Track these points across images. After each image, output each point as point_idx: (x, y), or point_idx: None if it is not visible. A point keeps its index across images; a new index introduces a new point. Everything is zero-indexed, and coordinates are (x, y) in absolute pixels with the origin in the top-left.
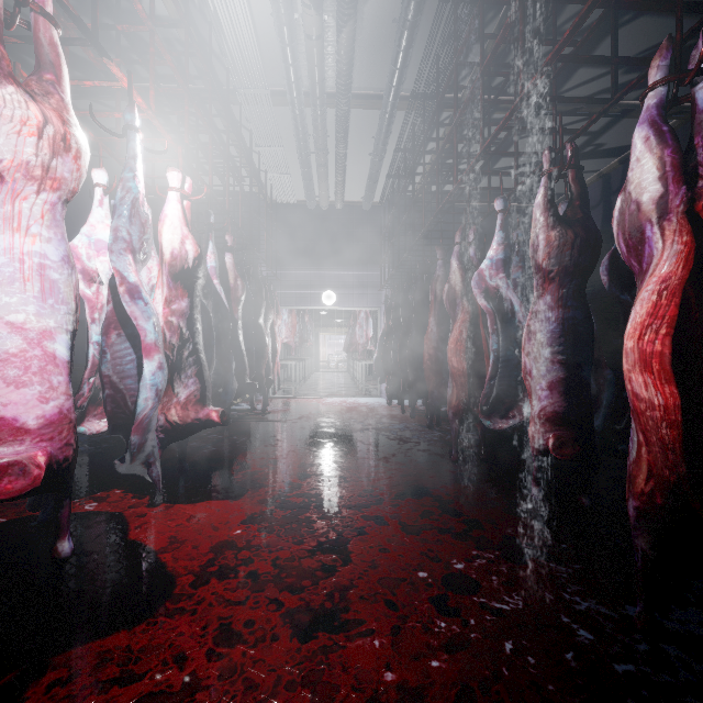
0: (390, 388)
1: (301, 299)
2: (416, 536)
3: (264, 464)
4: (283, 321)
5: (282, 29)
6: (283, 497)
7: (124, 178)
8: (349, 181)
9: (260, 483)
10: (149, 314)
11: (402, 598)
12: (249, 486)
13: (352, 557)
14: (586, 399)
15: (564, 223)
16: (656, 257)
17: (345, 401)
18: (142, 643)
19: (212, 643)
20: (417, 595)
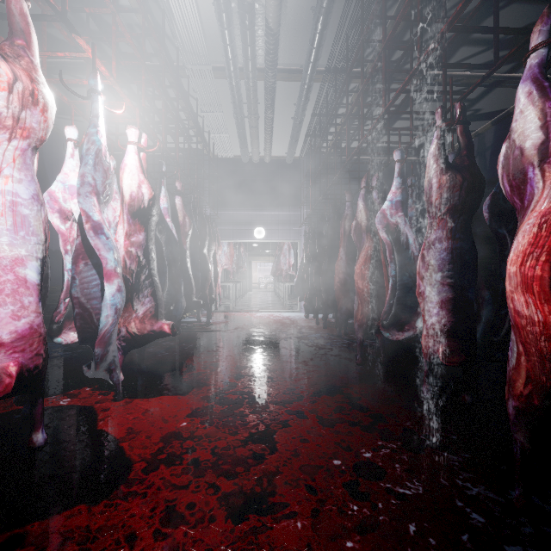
0: (308, 304)
1: (237, 234)
2: (331, 428)
3: (206, 366)
4: (223, 251)
5: (221, 15)
6: (222, 394)
7: (89, 131)
8: (276, 140)
9: (203, 383)
10: (109, 244)
11: (320, 483)
12: (194, 384)
13: (277, 446)
14: (473, 315)
15: (454, 168)
16: (539, 194)
17: (272, 315)
18: (99, 523)
19: (159, 523)
20: (333, 481)
